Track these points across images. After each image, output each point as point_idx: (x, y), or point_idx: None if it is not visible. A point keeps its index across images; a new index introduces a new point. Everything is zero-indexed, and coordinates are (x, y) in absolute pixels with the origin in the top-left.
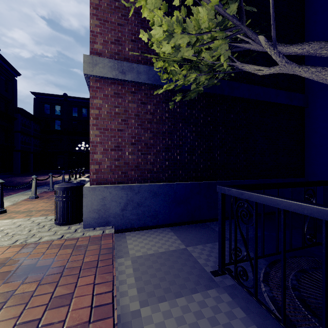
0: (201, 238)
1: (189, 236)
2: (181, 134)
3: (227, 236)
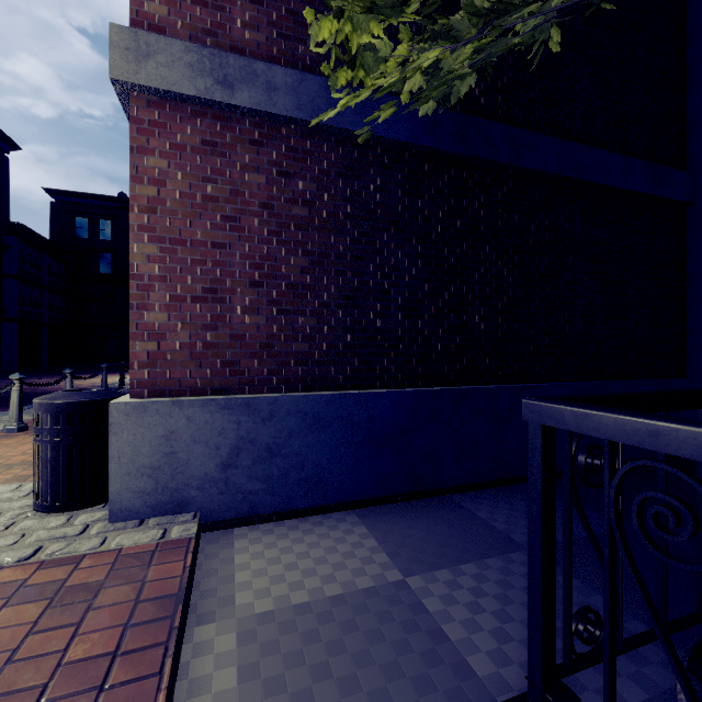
0: (443, 545)
1: (411, 537)
2: (387, 262)
3: (515, 535)
